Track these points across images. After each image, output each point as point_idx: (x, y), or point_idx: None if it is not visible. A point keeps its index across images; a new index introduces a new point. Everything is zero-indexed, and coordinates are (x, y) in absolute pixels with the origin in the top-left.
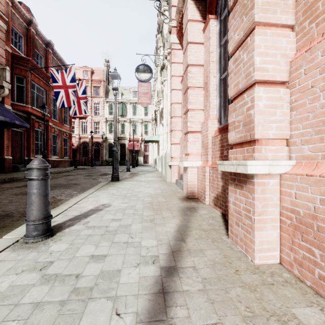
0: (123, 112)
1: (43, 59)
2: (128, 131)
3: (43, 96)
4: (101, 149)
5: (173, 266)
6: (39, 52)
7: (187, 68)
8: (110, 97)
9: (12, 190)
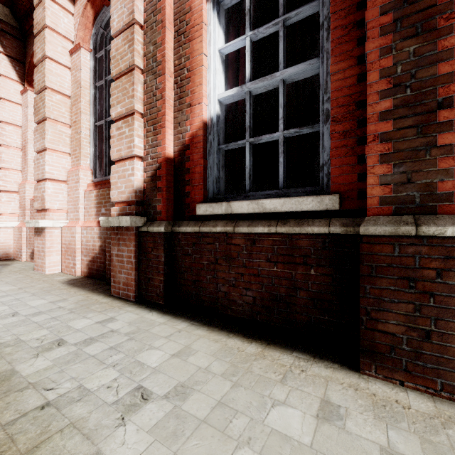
0: None
1: None
2: None
3: None
4: None
5: None
6: None
7: None
8: None
9: None
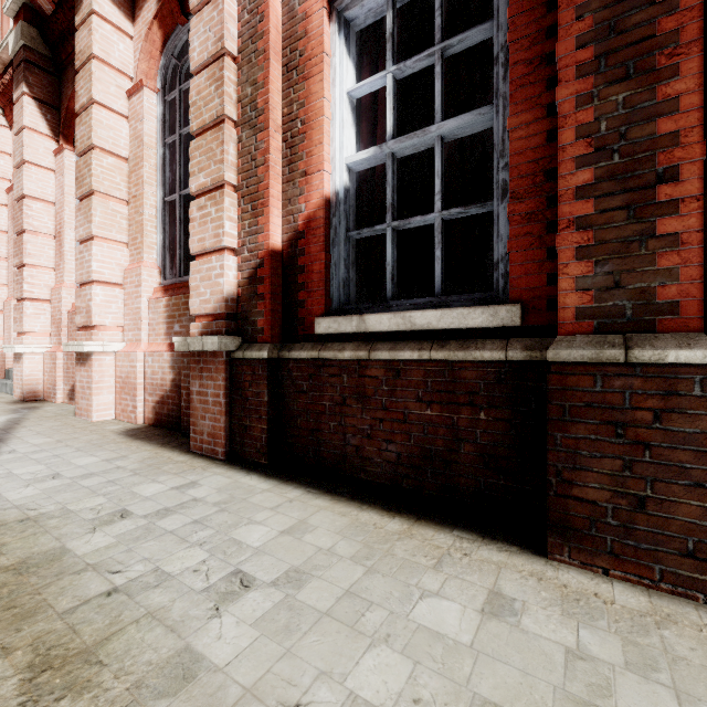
0: None
1: None
2: None
3: None
4: None
5: (5, 433)
6: None
7: (23, 200)
8: None
9: None
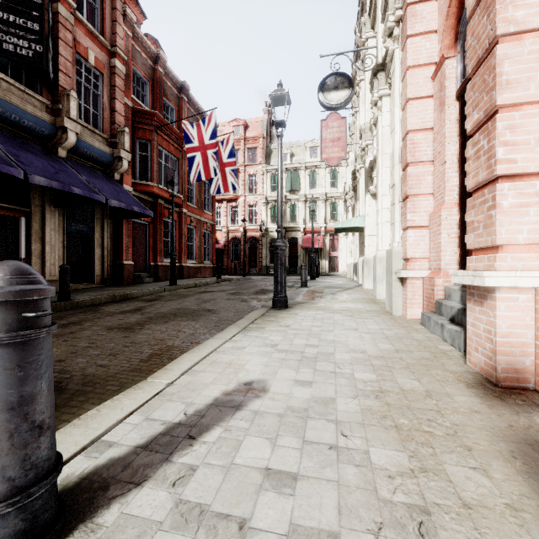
0: (293, 185)
1: (175, 112)
2: (302, 217)
3: (175, 168)
4: (259, 247)
5: None
6: (170, 101)
7: None
8: (274, 162)
9: (110, 319)
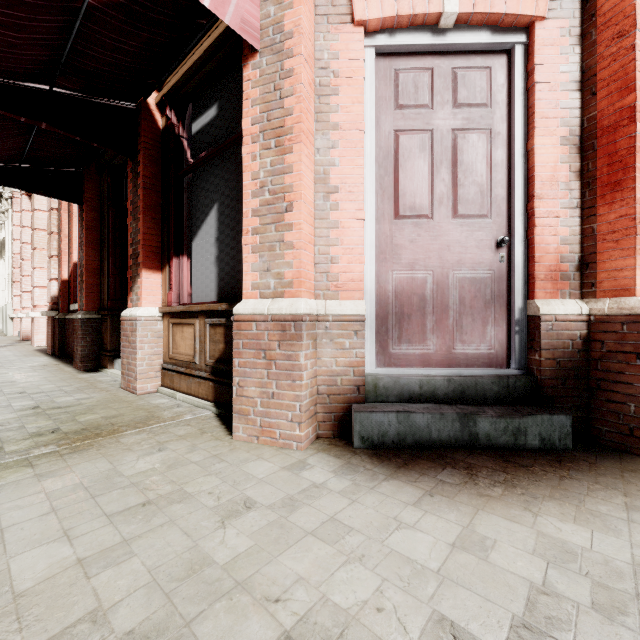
0: None
1: None
2: None
3: None
4: None
5: None
6: None
7: (23, 245)
8: None
9: None
